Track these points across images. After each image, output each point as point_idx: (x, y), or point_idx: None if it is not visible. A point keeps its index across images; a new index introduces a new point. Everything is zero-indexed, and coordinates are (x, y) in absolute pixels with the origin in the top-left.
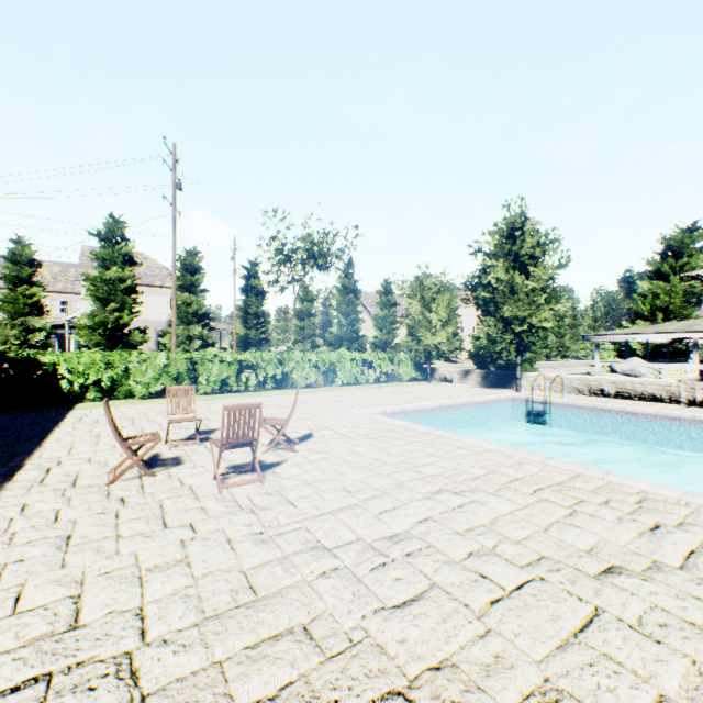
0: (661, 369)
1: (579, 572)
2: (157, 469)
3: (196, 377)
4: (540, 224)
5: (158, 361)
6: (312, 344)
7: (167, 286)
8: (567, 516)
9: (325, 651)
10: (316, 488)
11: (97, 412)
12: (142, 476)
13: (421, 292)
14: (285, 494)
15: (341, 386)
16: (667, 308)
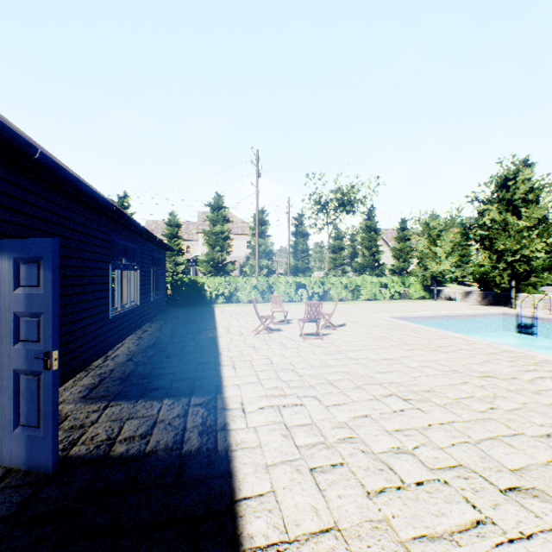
0: None
1: (468, 375)
2: (272, 332)
3: (271, 292)
4: (532, 174)
5: (252, 282)
6: (342, 271)
7: (245, 233)
8: (481, 362)
9: (353, 376)
10: (348, 343)
11: (227, 309)
12: (267, 333)
13: (427, 231)
14: (333, 344)
15: (363, 300)
16: None
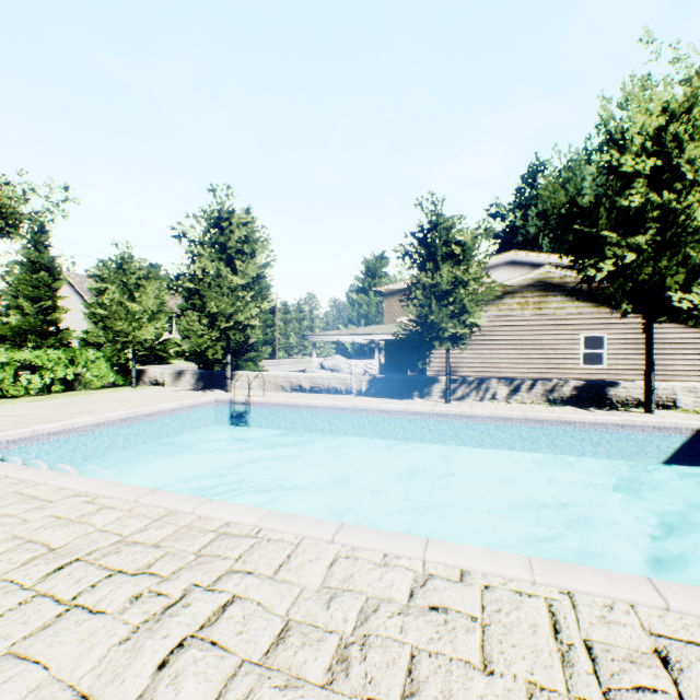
0: (353, 365)
1: None
2: None
3: None
4: (249, 219)
5: None
6: None
7: None
8: (42, 630)
9: None
10: None
11: None
12: None
13: (121, 276)
14: None
15: None
16: (368, 316)
